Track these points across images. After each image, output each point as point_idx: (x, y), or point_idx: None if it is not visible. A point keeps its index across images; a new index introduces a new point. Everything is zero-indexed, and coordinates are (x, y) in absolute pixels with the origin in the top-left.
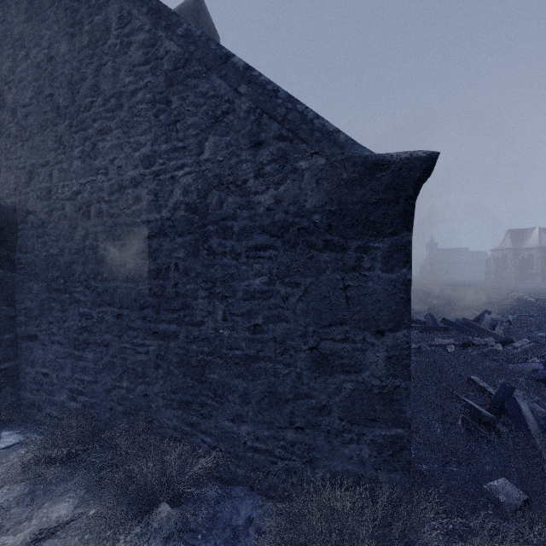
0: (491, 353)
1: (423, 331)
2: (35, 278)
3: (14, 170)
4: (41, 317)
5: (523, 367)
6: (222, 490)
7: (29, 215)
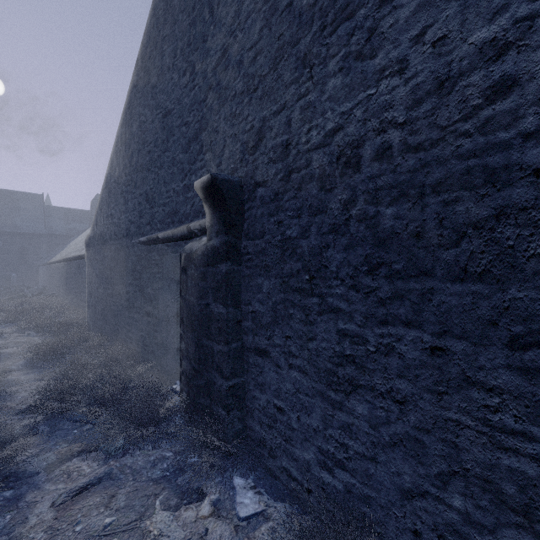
0: None
1: None
2: (265, 272)
3: (239, 136)
4: (273, 327)
5: None
6: None
7: (257, 188)
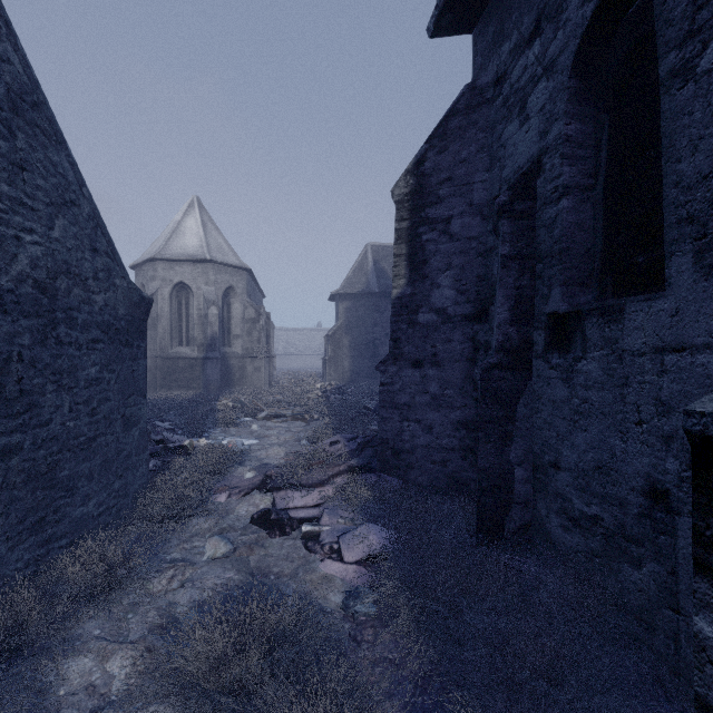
0: None
1: None
2: None
3: None
4: None
5: None
6: None
7: None
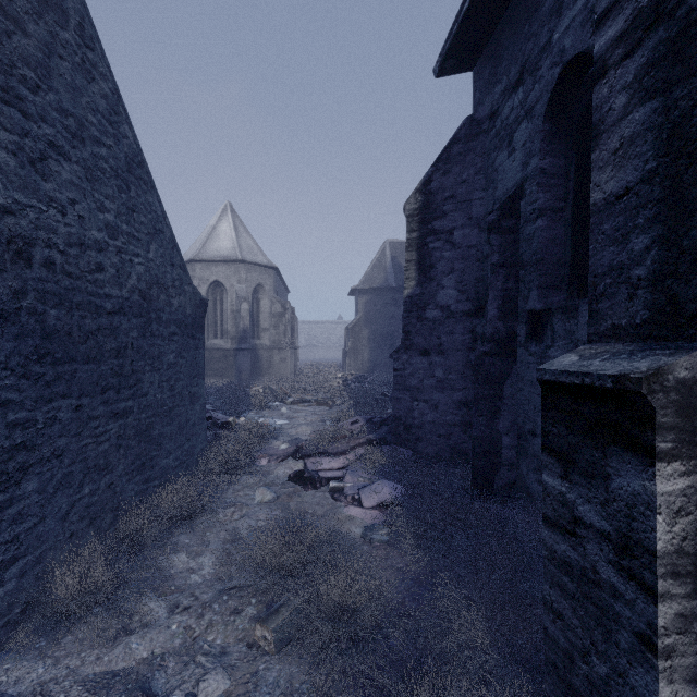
0: None
1: None
2: None
3: None
4: None
5: None
6: None
7: None
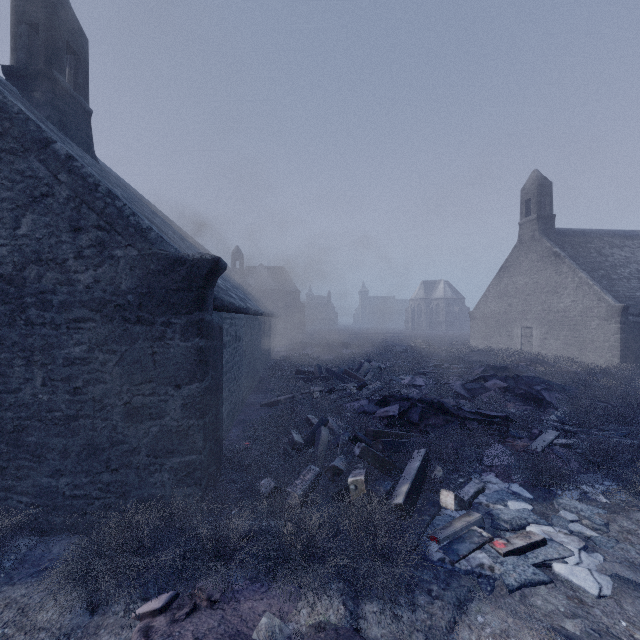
0: (347, 396)
1: (309, 381)
2: None
3: None
4: None
5: (350, 404)
6: (38, 541)
7: None
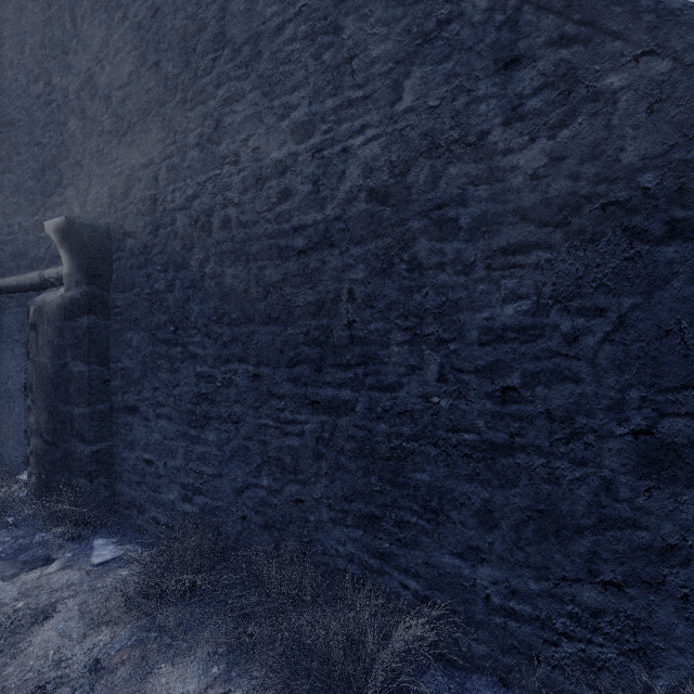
0: None
1: None
2: (135, 326)
3: (107, 178)
4: (143, 381)
5: None
6: (445, 678)
7: (127, 238)
